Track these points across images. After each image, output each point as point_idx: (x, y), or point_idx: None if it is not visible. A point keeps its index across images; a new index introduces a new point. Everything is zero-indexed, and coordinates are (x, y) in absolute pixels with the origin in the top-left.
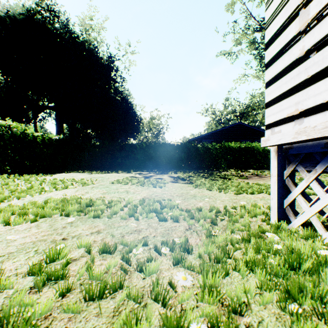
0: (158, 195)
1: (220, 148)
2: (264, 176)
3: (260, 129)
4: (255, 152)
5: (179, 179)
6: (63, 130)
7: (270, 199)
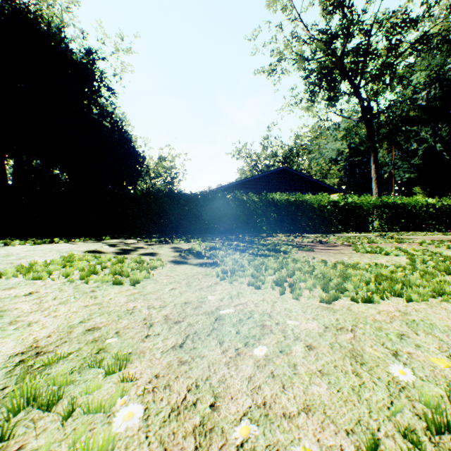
0: (100, 326)
1: (260, 202)
2: (333, 245)
3: (311, 178)
4: (308, 209)
5: (190, 255)
6: (5, 168)
7: (433, 324)
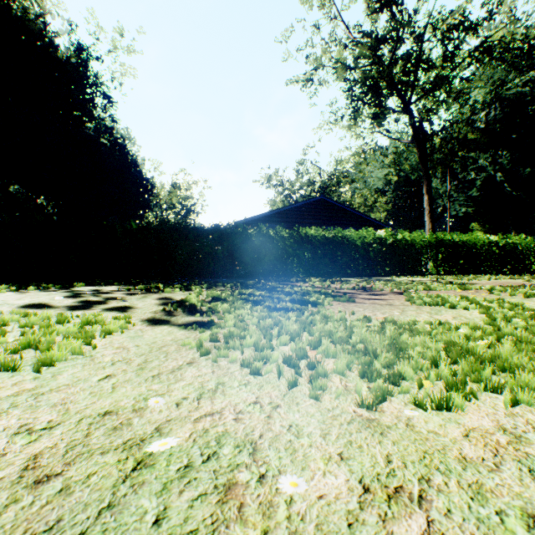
0: None
1: (290, 238)
2: (380, 292)
3: (354, 210)
4: (350, 247)
5: (180, 310)
6: None
7: None
